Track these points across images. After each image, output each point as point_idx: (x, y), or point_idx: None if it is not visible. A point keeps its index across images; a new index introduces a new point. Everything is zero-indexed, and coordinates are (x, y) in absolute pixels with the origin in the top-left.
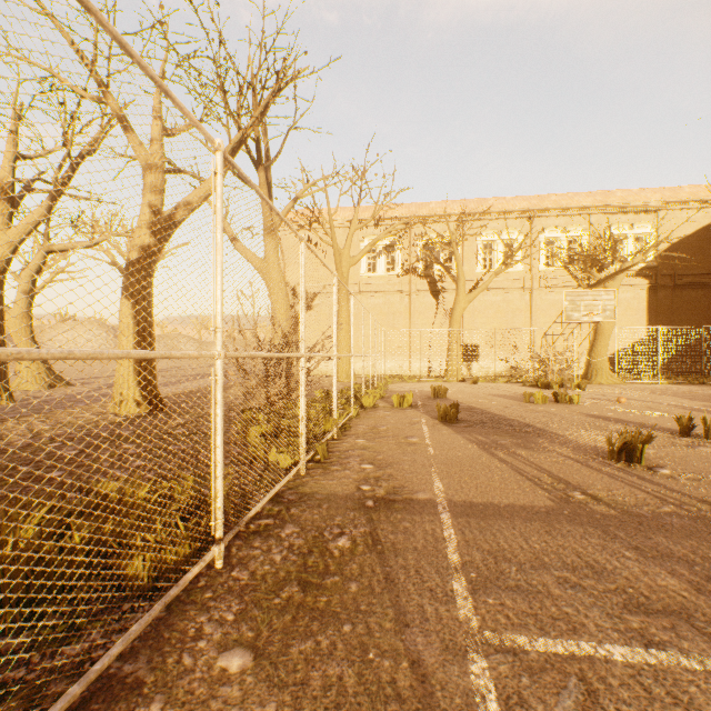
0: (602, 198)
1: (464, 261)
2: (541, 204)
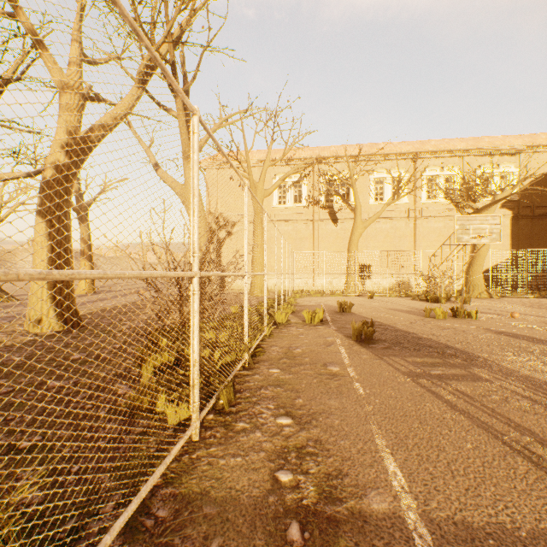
0: (473, 143)
1: (359, 195)
2: (423, 148)
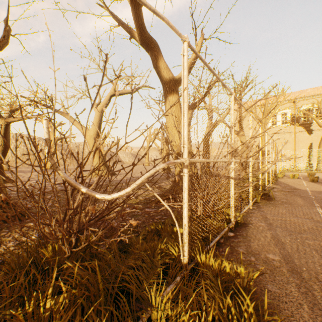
0: None
1: None
2: None
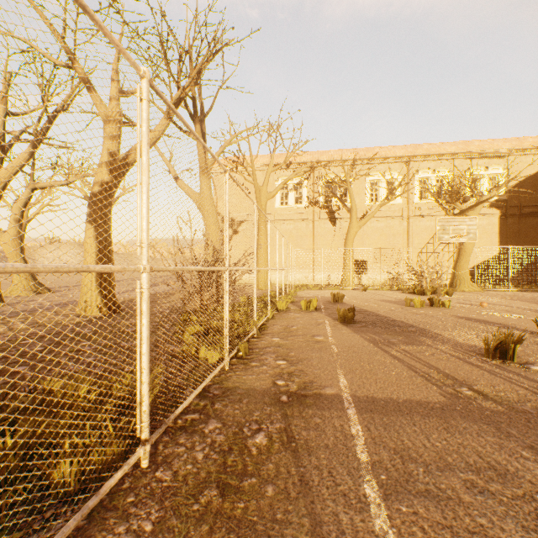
0: (463, 146)
1: (356, 196)
2: (416, 152)
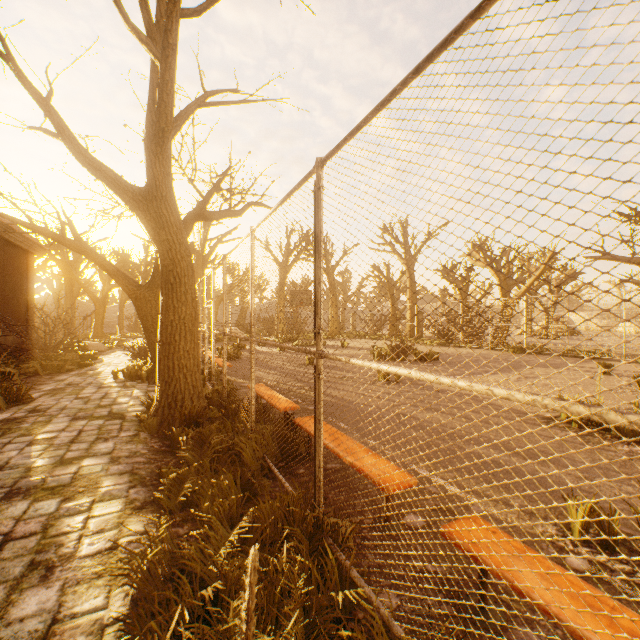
0: None
1: None
2: None
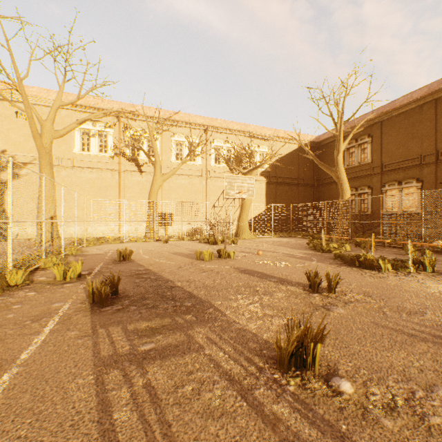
0: (245, 127)
1: (163, 153)
2: (212, 123)
